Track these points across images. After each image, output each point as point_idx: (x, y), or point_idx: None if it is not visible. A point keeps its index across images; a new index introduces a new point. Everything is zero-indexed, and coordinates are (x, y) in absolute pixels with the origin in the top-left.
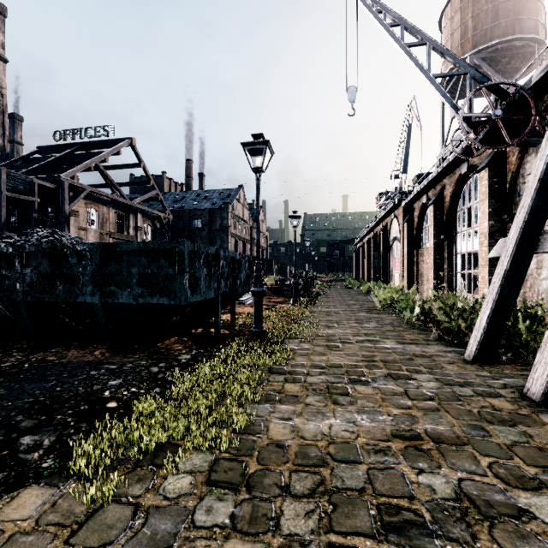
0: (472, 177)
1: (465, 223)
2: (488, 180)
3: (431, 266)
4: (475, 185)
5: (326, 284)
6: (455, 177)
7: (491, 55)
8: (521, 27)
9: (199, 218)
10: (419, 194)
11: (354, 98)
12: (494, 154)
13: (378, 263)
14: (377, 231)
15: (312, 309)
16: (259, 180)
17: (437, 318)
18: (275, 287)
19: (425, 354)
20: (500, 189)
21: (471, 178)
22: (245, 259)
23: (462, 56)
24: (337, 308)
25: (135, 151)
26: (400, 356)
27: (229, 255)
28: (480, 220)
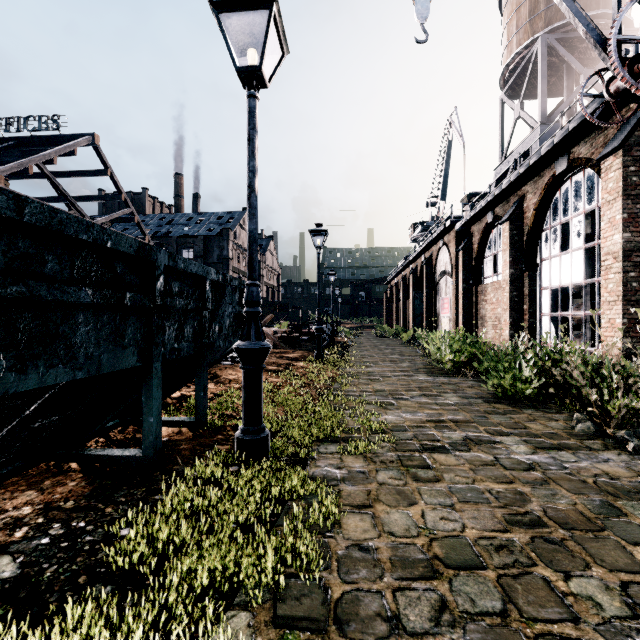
0: (570, 179)
1: (557, 246)
2: (622, 169)
3: (505, 307)
4: (577, 189)
5: (353, 332)
6: (543, 181)
7: (568, 35)
8: (607, 1)
9: (191, 248)
10: (482, 211)
11: (427, 11)
12: (631, 129)
13: (419, 305)
14: (417, 265)
15: (346, 369)
16: (253, 98)
17: (585, 393)
18: (289, 336)
19: (621, 483)
20: (639, 184)
21: (568, 181)
22: (231, 283)
23: (533, 37)
24: (381, 367)
25: (99, 152)
26: (579, 497)
27: (186, 268)
28: (605, 233)
